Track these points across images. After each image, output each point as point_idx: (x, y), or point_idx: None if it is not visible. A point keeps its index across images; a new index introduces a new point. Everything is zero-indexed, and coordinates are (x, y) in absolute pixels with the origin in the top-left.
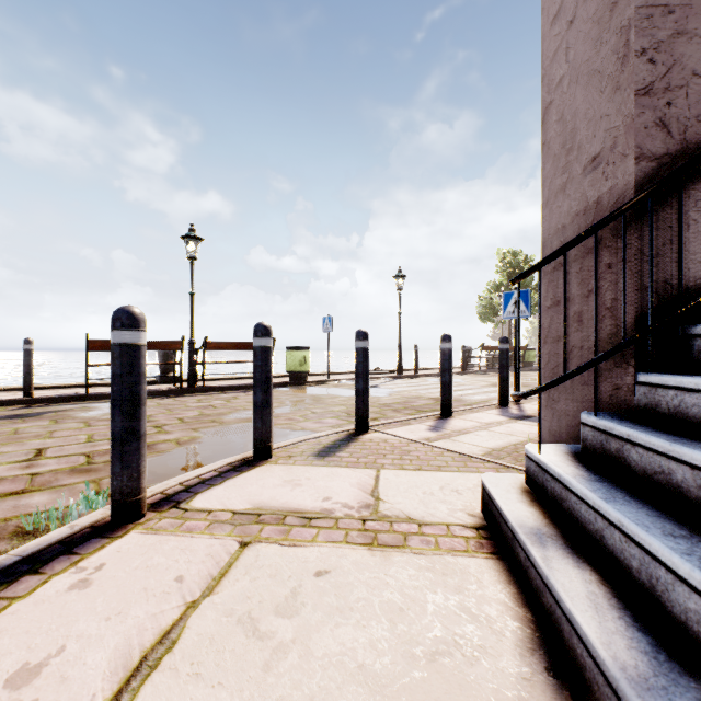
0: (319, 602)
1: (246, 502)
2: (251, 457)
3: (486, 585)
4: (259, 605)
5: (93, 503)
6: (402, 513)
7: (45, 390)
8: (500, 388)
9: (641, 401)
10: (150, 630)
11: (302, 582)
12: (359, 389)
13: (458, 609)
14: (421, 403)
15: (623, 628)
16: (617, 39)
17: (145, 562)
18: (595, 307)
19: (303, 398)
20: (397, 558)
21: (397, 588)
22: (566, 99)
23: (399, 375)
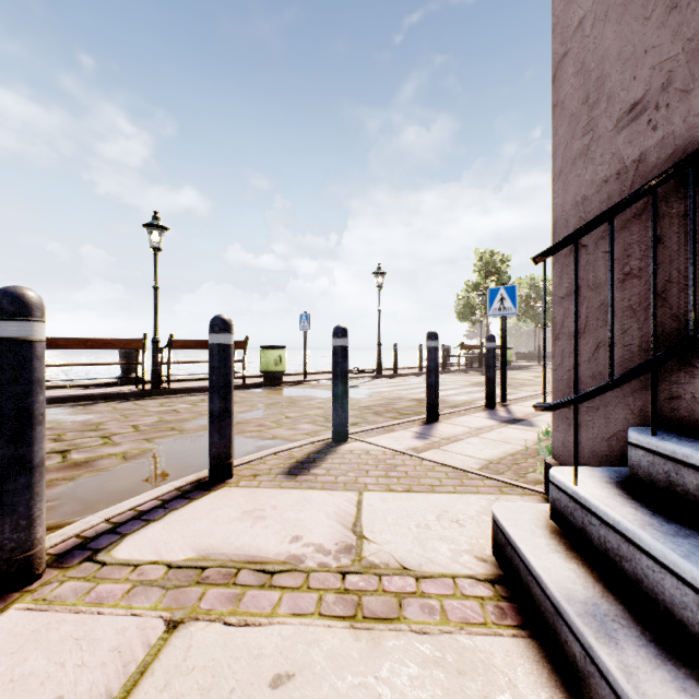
0: None
1: (189, 547)
2: (207, 477)
3: (524, 693)
4: None
5: None
6: (393, 559)
7: None
8: (486, 389)
9: None
10: None
11: None
12: (338, 393)
13: None
14: (403, 405)
15: None
16: None
17: (10, 670)
18: (653, 290)
19: (278, 400)
20: (390, 642)
21: None
22: (589, 42)
23: (378, 374)
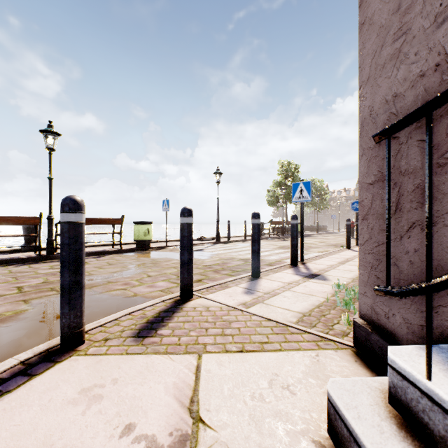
0: None
1: None
2: (59, 345)
3: None
4: None
5: None
6: None
7: None
8: (291, 252)
9: None
10: None
11: None
12: (184, 260)
13: None
14: (234, 264)
15: None
16: None
17: None
18: None
19: (144, 261)
20: None
21: None
22: None
23: (217, 241)
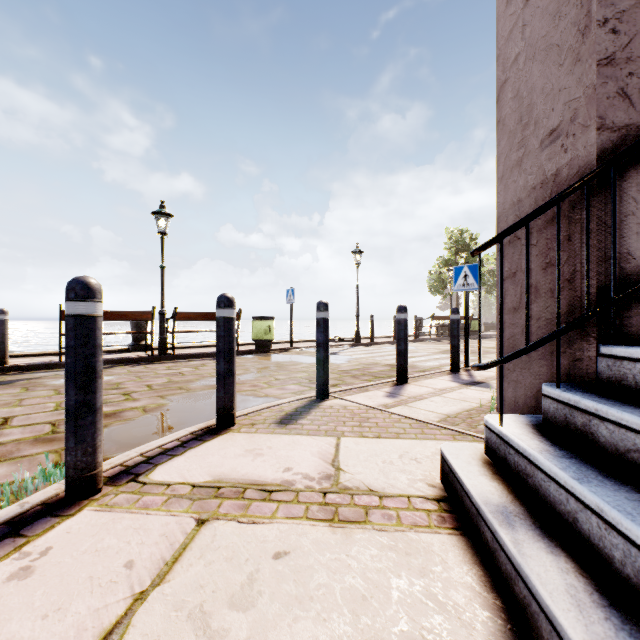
0: (277, 591)
1: (207, 474)
2: (214, 425)
3: (452, 566)
4: (212, 595)
5: (51, 475)
6: (363, 484)
7: (20, 358)
8: (451, 355)
9: (604, 373)
10: (90, 630)
11: (260, 566)
12: (320, 358)
13: (424, 596)
14: (377, 370)
15: (613, 632)
16: (577, 11)
17: (94, 545)
18: (557, 278)
19: (268, 365)
20: (358, 535)
21: (359, 572)
22: (522, 75)
23: (357, 342)
